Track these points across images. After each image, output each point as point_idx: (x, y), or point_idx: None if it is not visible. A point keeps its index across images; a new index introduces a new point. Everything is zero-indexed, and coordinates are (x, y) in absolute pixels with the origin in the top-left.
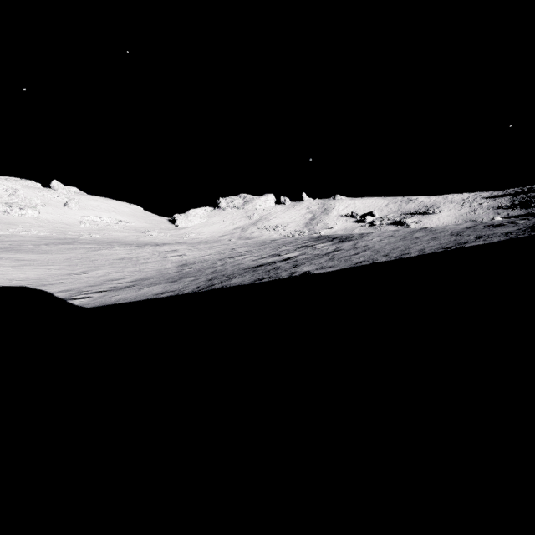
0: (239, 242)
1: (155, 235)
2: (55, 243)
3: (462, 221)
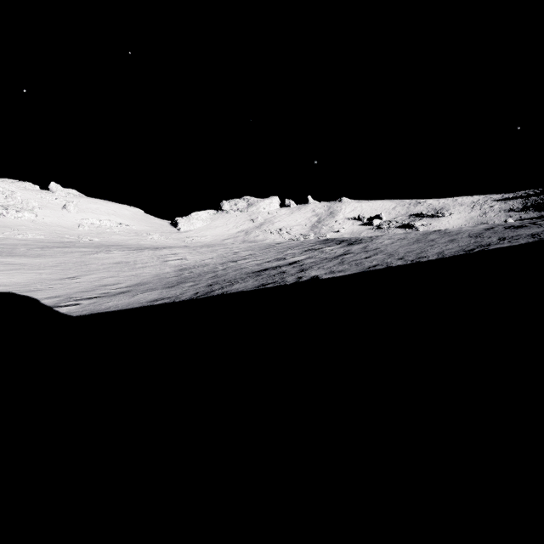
0: (242, 246)
1: (156, 238)
2: (50, 247)
3: (473, 224)
